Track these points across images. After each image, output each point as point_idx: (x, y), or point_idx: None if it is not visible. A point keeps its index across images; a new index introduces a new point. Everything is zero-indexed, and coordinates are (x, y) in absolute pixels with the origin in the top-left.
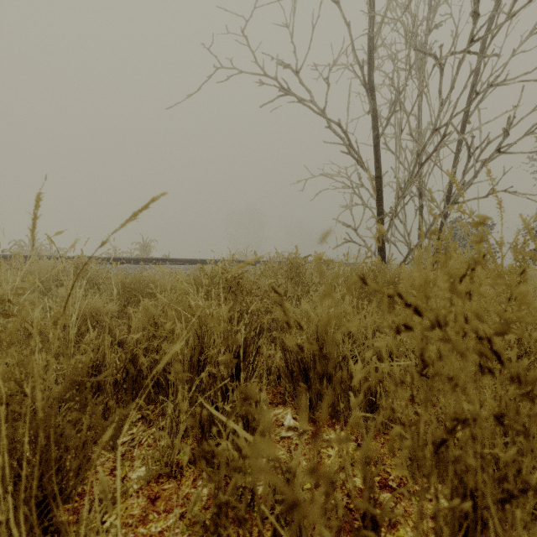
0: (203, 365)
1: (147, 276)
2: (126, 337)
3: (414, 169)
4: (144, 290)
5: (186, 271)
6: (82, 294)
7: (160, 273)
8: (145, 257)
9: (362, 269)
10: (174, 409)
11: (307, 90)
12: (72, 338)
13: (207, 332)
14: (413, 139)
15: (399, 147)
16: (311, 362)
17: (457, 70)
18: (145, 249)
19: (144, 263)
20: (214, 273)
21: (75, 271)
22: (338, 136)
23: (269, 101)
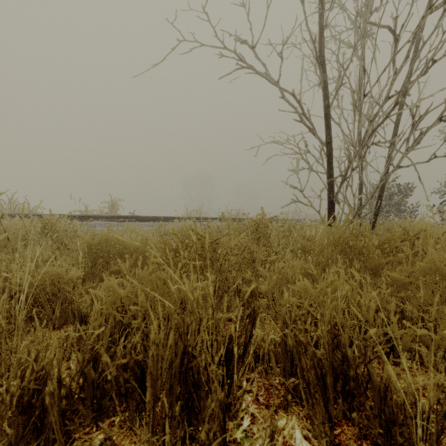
0: (186, 369)
1: (114, 237)
2: (89, 309)
3: (365, 135)
4: (111, 251)
5: (150, 227)
6: (49, 253)
7: (127, 230)
8: (113, 214)
9: (343, 233)
10: (150, 445)
11: (262, 63)
12: (19, 323)
13: (191, 324)
14: (357, 110)
15: (360, 111)
16: (327, 363)
17: (413, 40)
18: (113, 207)
19: (112, 220)
20: (184, 236)
21: (43, 230)
22: (291, 105)
23: (227, 74)
